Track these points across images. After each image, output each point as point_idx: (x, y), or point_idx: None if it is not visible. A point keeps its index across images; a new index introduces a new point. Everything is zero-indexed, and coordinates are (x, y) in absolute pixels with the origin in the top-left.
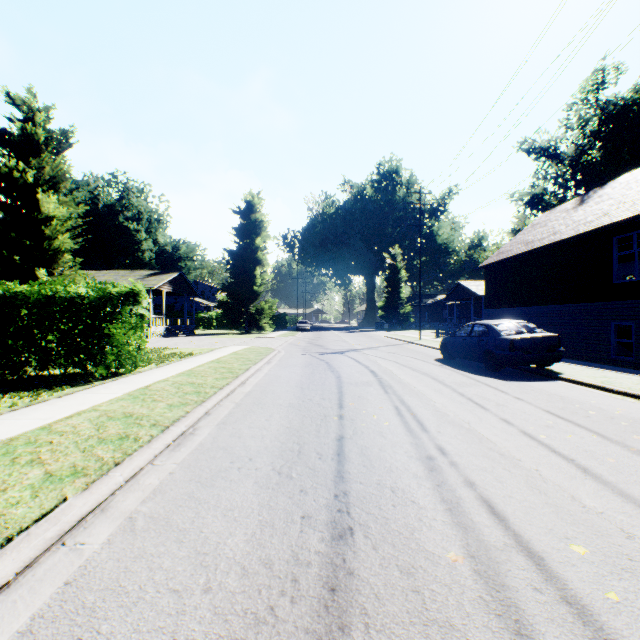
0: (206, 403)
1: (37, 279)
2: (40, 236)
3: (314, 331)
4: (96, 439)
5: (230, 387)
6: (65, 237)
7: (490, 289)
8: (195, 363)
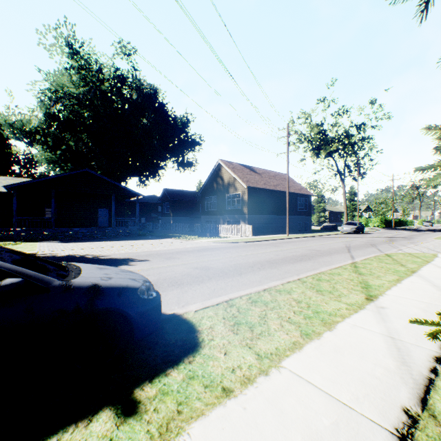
0: None
1: None
2: None
3: None
4: None
5: None
6: None
7: (253, 202)
8: None
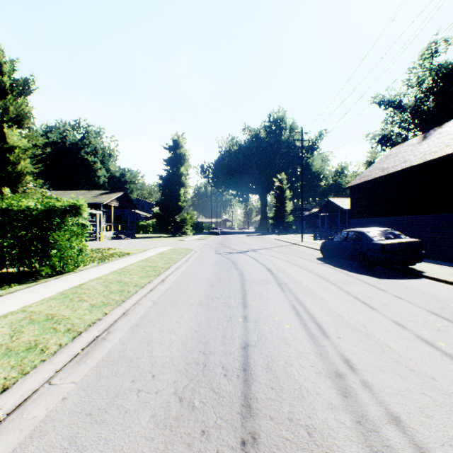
0: (125, 303)
1: (4, 196)
2: (6, 162)
3: (223, 235)
4: (3, 350)
5: (150, 285)
6: (26, 162)
7: (354, 204)
8: (128, 262)
